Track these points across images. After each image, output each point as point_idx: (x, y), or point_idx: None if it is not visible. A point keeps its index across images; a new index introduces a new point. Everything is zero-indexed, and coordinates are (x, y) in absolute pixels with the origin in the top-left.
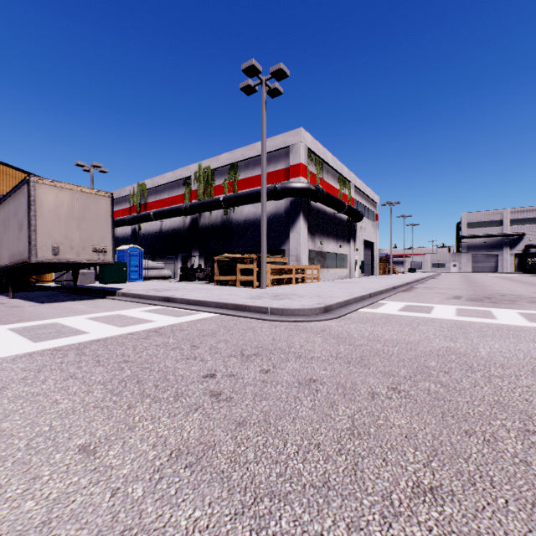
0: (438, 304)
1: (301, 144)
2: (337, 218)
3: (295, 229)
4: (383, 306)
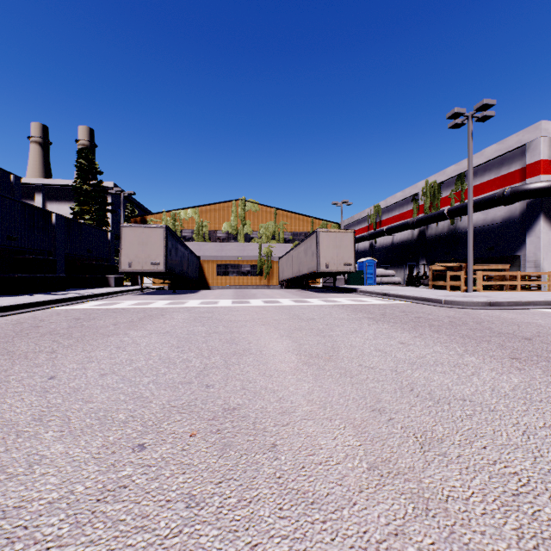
0: None
1: (540, 139)
2: None
3: (532, 233)
4: None
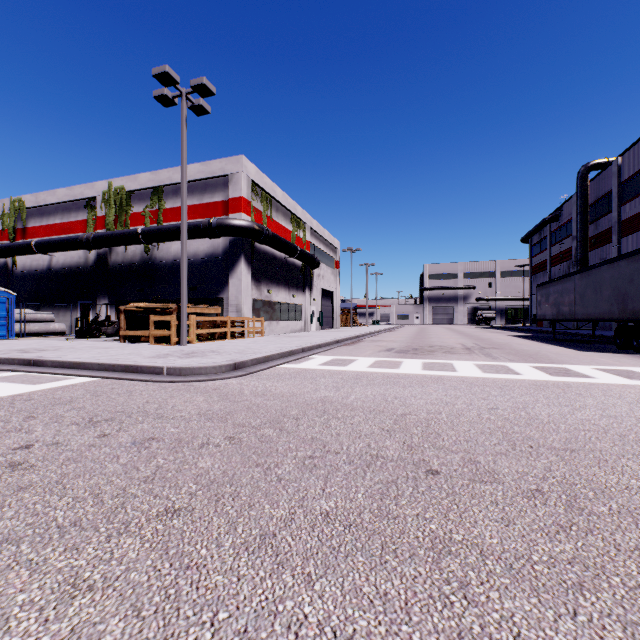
0: (364, 357)
1: (242, 174)
2: (290, 263)
3: (235, 275)
4: (308, 361)
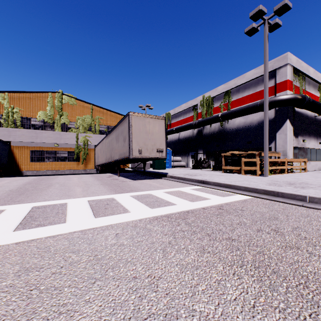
0: None
1: (287, 65)
2: (317, 120)
3: (281, 131)
4: None
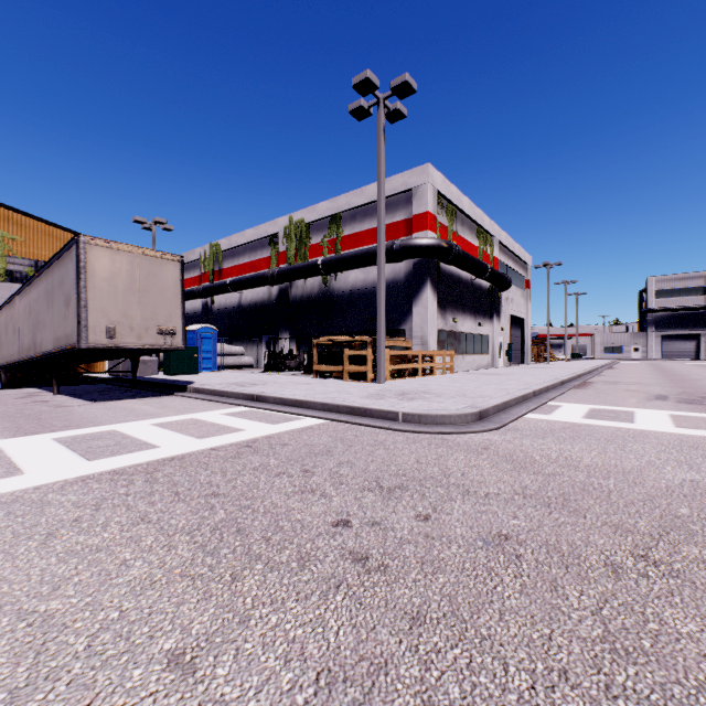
0: (638, 408)
1: (427, 186)
2: (476, 285)
3: (419, 302)
4: (559, 411)
